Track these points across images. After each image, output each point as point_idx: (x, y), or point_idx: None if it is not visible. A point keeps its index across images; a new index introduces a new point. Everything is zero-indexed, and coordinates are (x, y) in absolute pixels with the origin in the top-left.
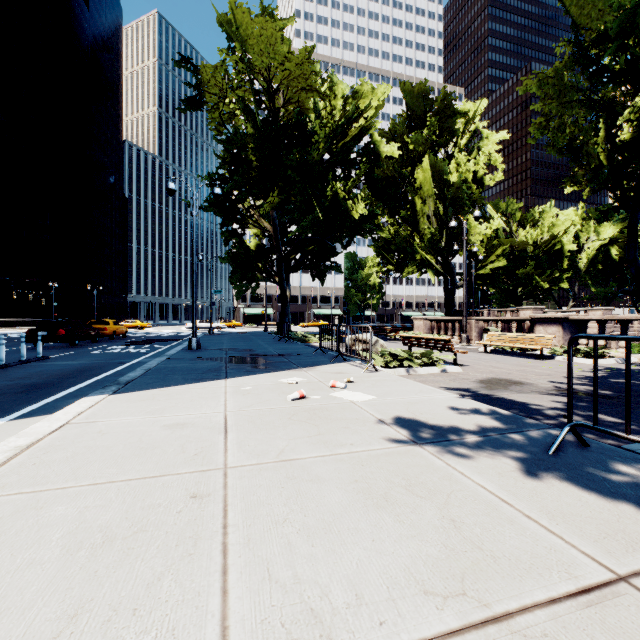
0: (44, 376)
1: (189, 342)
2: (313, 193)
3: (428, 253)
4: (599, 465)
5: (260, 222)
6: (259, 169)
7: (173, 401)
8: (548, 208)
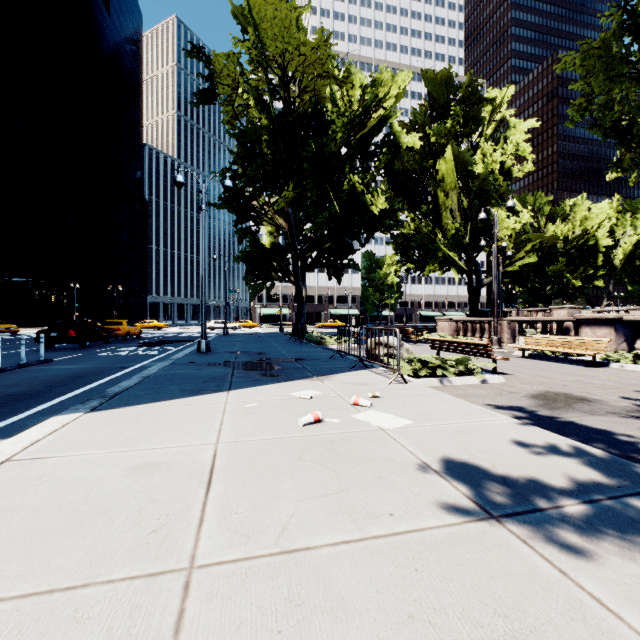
0: (34, 383)
1: (198, 344)
2: (330, 186)
3: (451, 250)
4: None
5: (275, 219)
6: (273, 163)
7: (157, 424)
8: (580, 201)
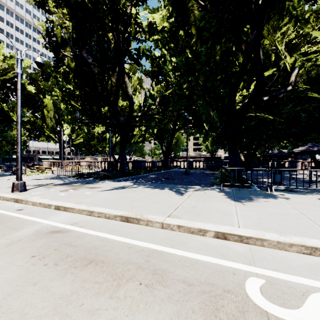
0: None
1: None
2: None
3: (51, 133)
4: (59, 178)
5: None
6: None
7: None
8: None
